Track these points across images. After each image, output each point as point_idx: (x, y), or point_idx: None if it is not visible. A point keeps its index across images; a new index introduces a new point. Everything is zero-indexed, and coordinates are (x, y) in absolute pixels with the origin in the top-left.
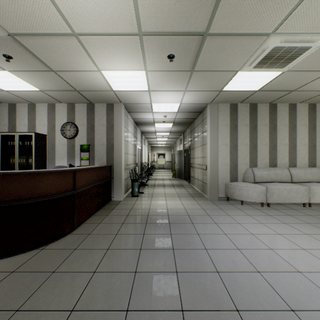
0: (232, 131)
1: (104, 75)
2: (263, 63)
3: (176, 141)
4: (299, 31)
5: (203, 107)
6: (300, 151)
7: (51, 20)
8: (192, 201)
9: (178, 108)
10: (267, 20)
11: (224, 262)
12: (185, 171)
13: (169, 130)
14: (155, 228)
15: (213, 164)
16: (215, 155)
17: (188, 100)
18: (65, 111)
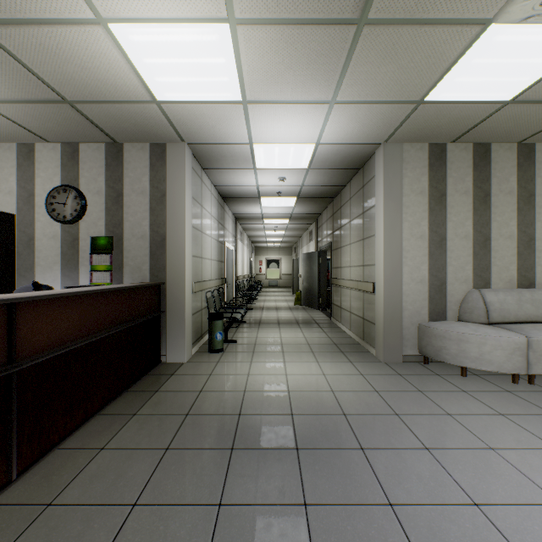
0: (434, 207)
1: (119, 41)
2: None
3: (301, 237)
4: None
5: (367, 154)
6: None
7: None
8: (345, 366)
9: (310, 158)
10: None
11: None
12: (320, 292)
13: (289, 214)
14: (257, 474)
15: (391, 281)
16: (395, 260)
17: (335, 134)
18: (56, 160)
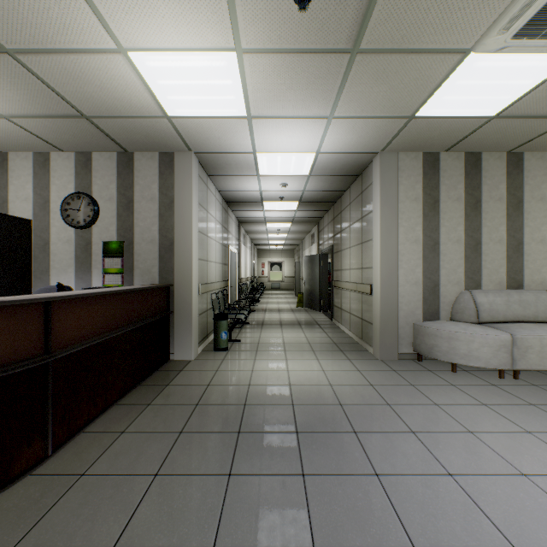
0: (428, 213)
1: (136, 66)
2: None
3: (304, 240)
4: None
5: (365, 162)
6: None
7: None
8: (343, 363)
9: (311, 166)
10: None
11: None
12: (322, 294)
13: (292, 217)
14: (262, 452)
15: (387, 283)
16: (391, 263)
17: (334, 145)
18: (70, 169)
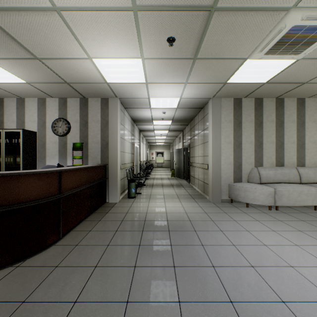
0: (236, 128)
1: (95, 64)
2: (277, 48)
3: (175, 140)
4: None
5: (205, 102)
6: (309, 150)
7: None
8: (193, 203)
9: (177, 104)
10: None
11: (237, 287)
12: (185, 170)
13: (168, 128)
14: (153, 237)
15: (215, 164)
16: (217, 153)
17: (188, 95)
18: (56, 106)
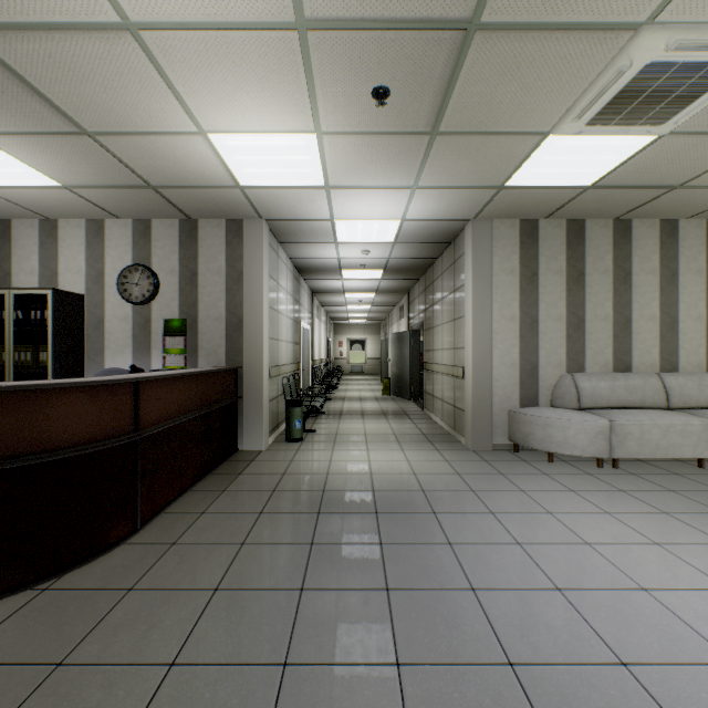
0: (526, 287)
1: (215, 145)
2: (614, 110)
3: (391, 312)
4: None
5: (456, 229)
6: (688, 334)
7: None
8: (431, 454)
9: (396, 233)
10: None
11: (525, 632)
12: (412, 380)
13: (376, 287)
14: (342, 527)
15: (480, 365)
16: (484, 343)
17: (420, 213)
18: (127, 238)
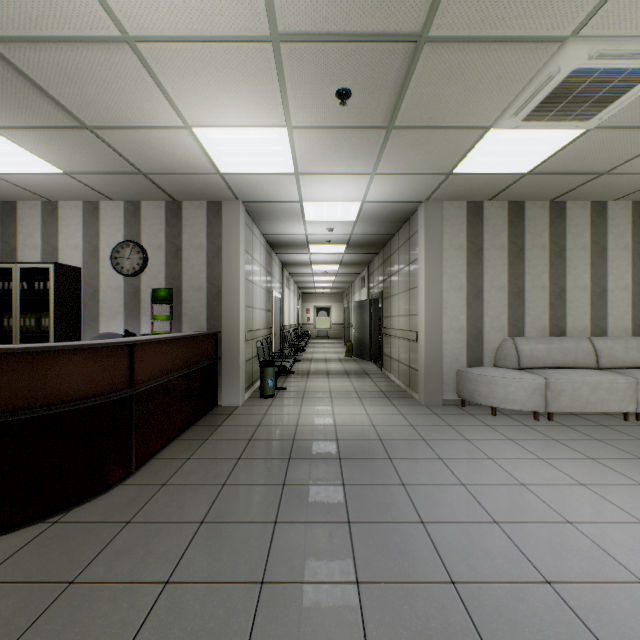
0: (472, 261)
1: (198, 137)
2: (546, 108)
3: (353, 283)
4: (634, 30)
5: (411, 209)
6: (615, 303)
7: (70, 3)
8: (388, 408)
9: (357, 213)
10: (564, 2)
11: (466, 557)
12: (372, 343)
13: (339, 260)
14: (309, 471)
15: (431, 330)
16: (435, 310)
17: (379, 195)
18: (120, 217)
